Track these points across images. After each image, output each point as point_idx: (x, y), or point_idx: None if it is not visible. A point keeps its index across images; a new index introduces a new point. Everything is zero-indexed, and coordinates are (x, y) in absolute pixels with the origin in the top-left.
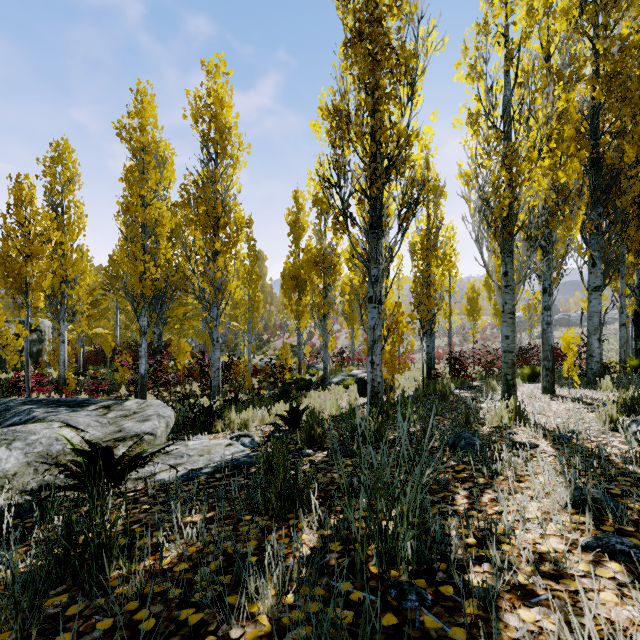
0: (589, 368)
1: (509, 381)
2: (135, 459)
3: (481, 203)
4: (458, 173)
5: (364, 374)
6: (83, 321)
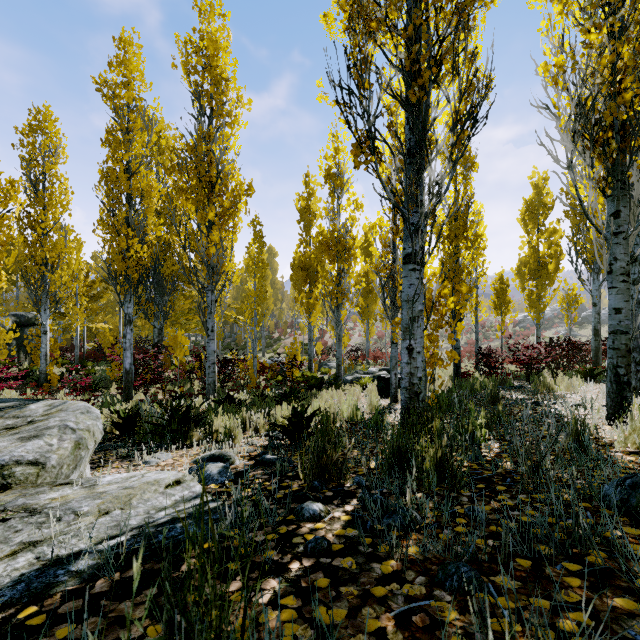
0: None
1: (622, 377)
2: None
3: (580, 106)
4: (542, 65)
5: (382, 372)
6: (80, 314)
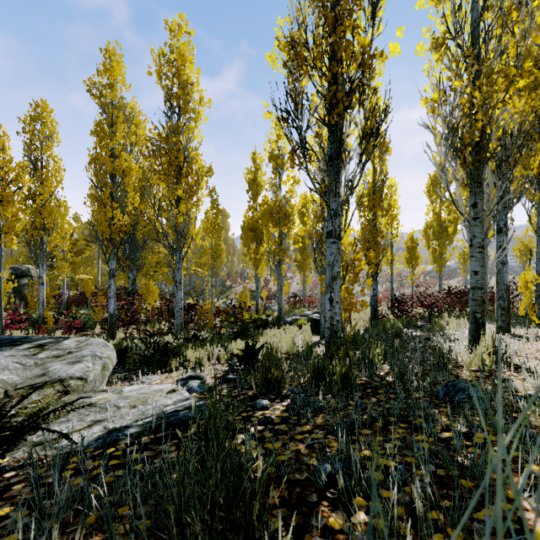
0: (538, 308)
1: (478, 319)
2: (5, 428)
3: (449, 129)
4: (423, 99)
5: (315, 314)
6: (67, 267)
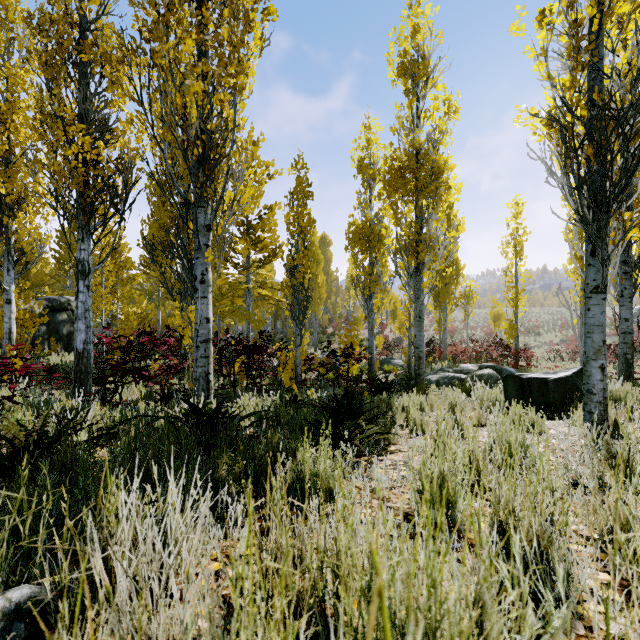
0: None
1: None
2: None
3: None
4: None
5: (486, 370)
6: (105, 296)
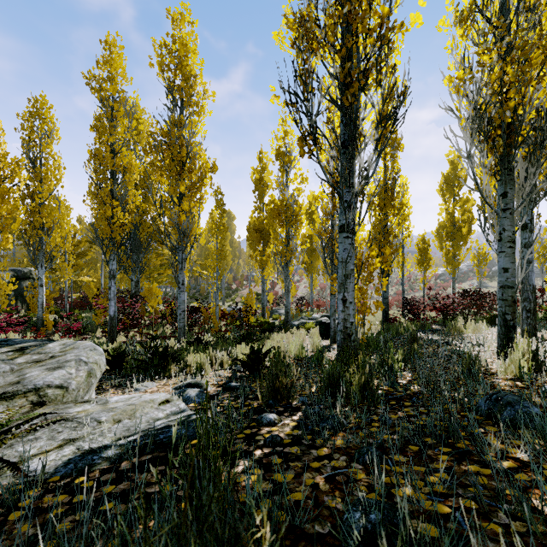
0: None
1: (509, 322)
2: None
3: (476, 110)
4: (447, 77)
5: (324, 318)
6: (69, 269)
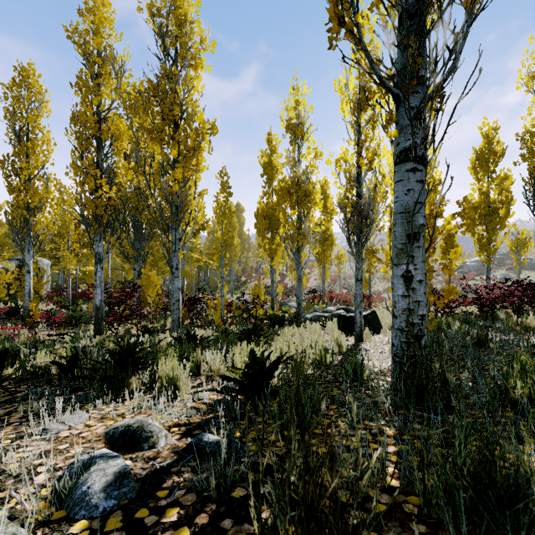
0: None
1: None
2: None
3: None
4: None
5: (340, 311)
6: (72, 258)
